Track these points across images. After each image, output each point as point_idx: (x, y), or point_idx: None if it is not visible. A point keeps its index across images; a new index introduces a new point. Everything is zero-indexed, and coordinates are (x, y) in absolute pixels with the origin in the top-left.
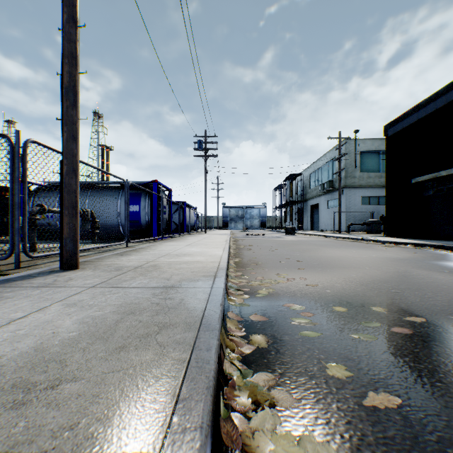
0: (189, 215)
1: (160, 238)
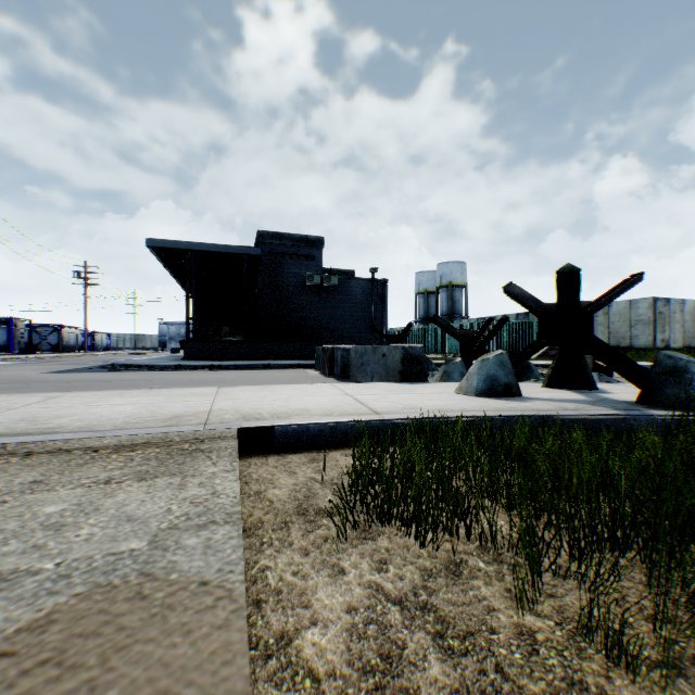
0: (61, 337)
1: (18, 354)
